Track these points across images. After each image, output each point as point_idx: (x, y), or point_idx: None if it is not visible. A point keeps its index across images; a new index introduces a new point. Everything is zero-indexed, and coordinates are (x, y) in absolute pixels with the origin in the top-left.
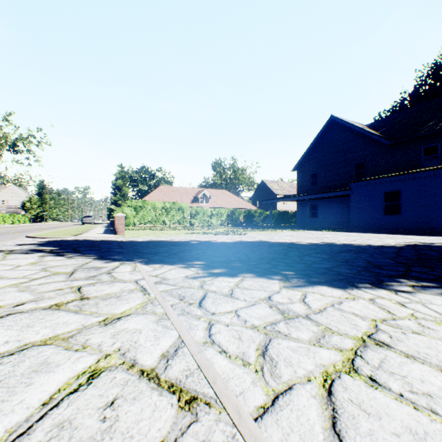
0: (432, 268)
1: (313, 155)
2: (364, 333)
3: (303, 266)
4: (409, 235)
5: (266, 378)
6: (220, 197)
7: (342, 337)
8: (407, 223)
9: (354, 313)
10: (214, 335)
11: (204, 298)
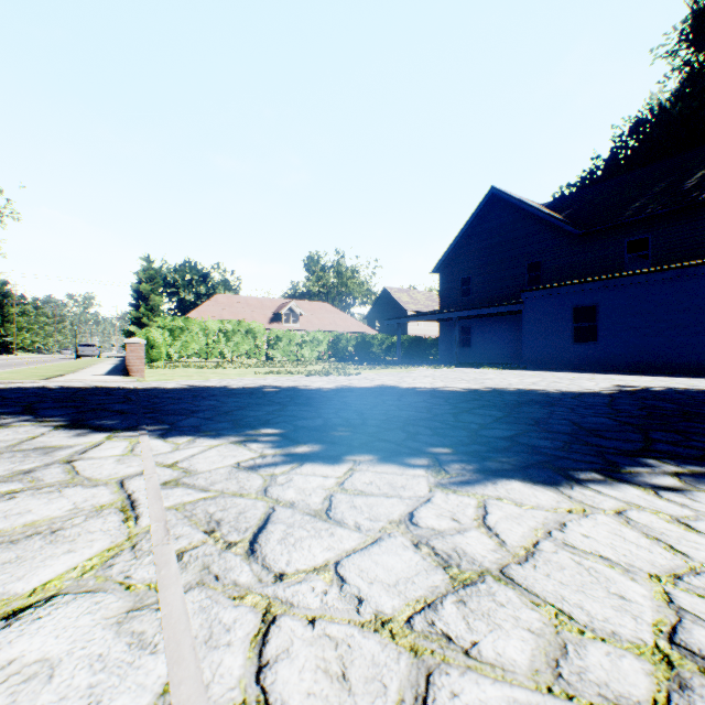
0: (685, 435)
1: (465, 248)
2: (656, 627)
3: (465, 434)
4: (613, 375)
5: None
6: (317, 313)
7: (611, 649)
8: (606, 355)
9: (603, 555)
10: (272, 668)
11: (264, 526)
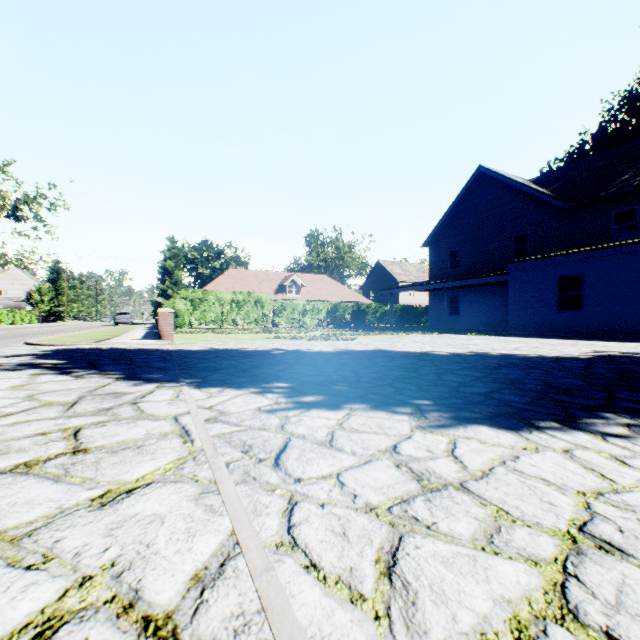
0: None
1: (453, 223)
2: (571, 521)
3: (445, 390)
4: (597, 341)
5: (398, 636)
6: (317, 285)
7: (533, 531)
8: (591, 323)
9: (543, 478)
10: (297, 527)
11: (284, 449)
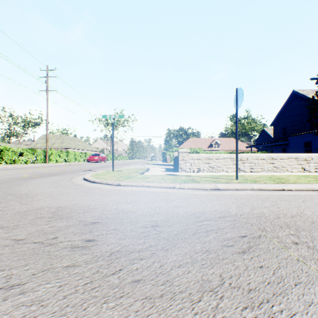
0: None
1: (283, 115)
2: None
3: None
4: None
5: None
6: (228, 143)
7: None
8: None
9: None
10: None
11: None
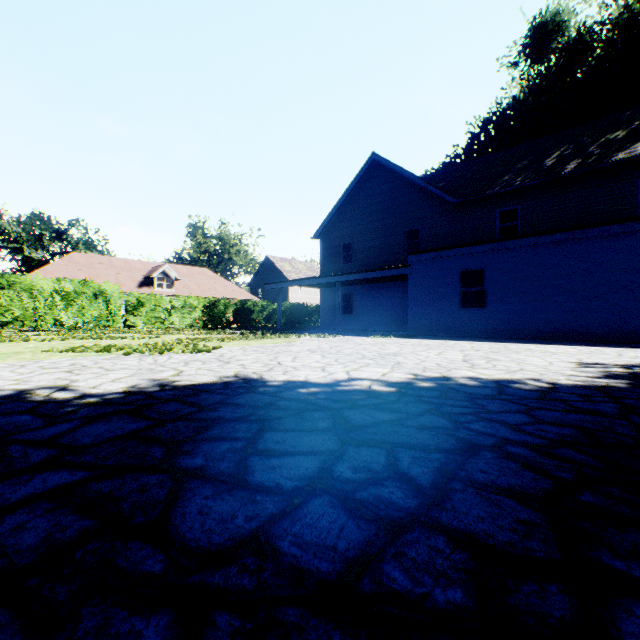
0: None
1: (346, 214)
2: None
3: None
4: (520, 344)
5: None
6: (196, 279)
7: None
8: (495, 322)
9: None
10: None
11: None
